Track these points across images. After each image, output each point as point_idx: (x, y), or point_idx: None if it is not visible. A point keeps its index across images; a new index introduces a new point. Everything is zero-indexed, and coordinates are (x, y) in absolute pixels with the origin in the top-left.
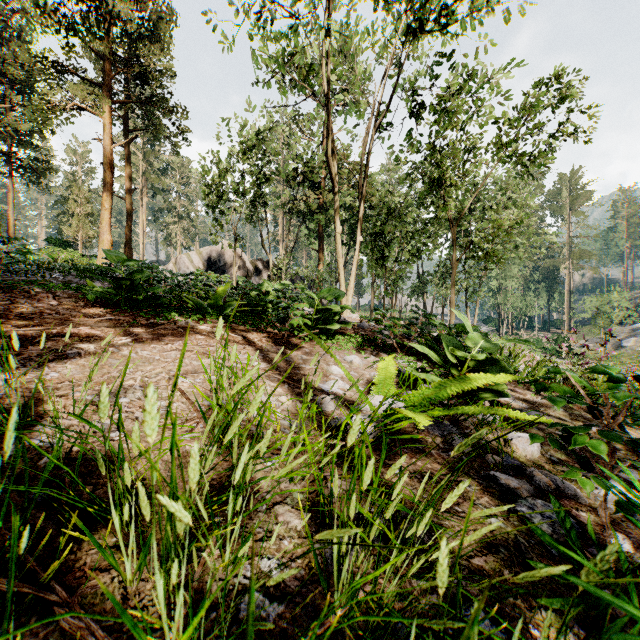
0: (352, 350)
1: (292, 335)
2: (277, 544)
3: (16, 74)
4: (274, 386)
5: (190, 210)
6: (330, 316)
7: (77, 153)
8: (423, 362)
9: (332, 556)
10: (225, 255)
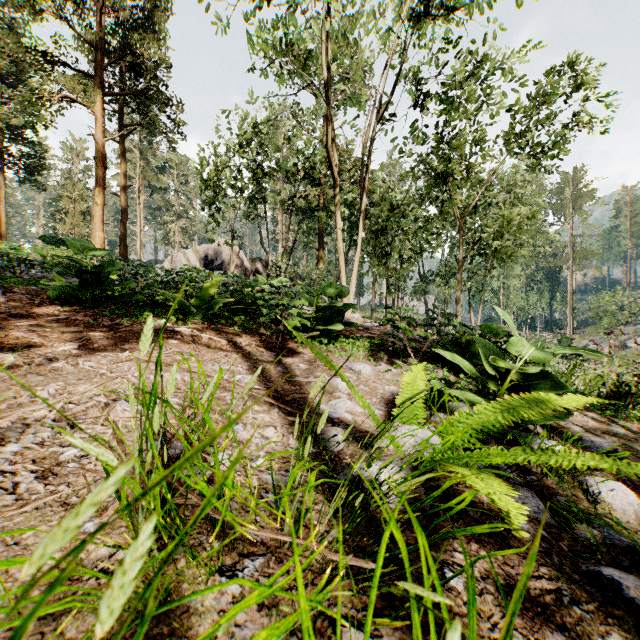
0: (359, 356)
1: (288, 338)
2: None
3: (3, 63)
4: (259, 411)
5: (188, 209)
6: (332, 316)
7: (74, 151)
8: (443, 370)
9: None
10: (222, 253)
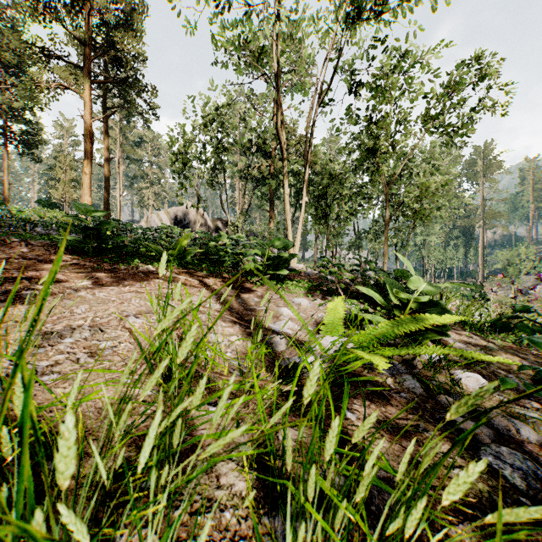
0: (300, 293)
1: (245, 280)
2: (217, 518)
3: (8, 57)
4: (226, 326)
5: (160, 177)
6: (280, 263)
7: (64, 128)
8: (365, 304)
9: (284, 534)
10: (189, 214)
